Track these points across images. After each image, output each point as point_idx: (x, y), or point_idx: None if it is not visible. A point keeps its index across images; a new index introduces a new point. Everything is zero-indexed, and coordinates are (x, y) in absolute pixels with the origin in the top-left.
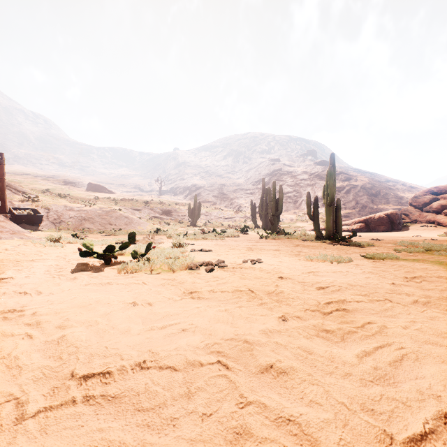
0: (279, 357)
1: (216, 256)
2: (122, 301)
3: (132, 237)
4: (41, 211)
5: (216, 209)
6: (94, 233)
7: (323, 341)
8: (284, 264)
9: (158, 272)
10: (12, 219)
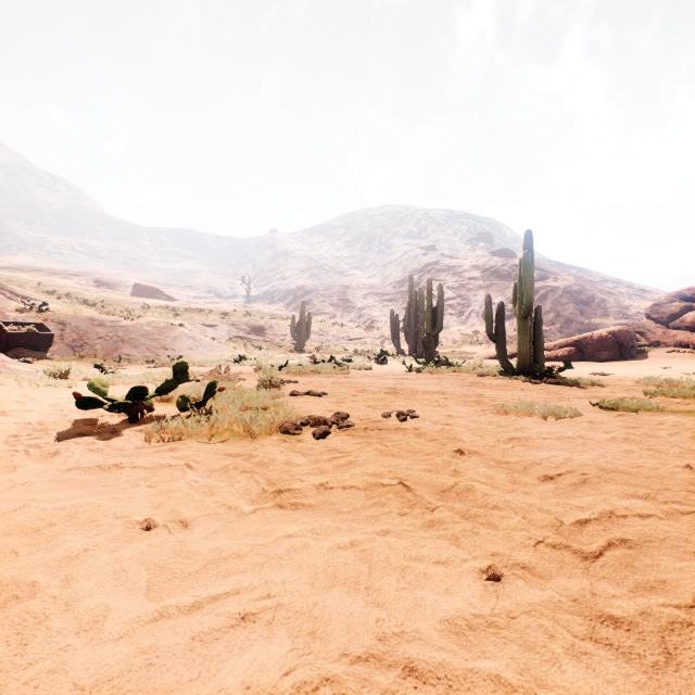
0: None
1: (333, 405)
2: (124, 516)
3: (180, 372)
4: (52, 328)
5: (336, 324)
6: (138, 363)
7: (623, 666)
8: (459, 421)
9: (224, 438)
10: (3, 340)
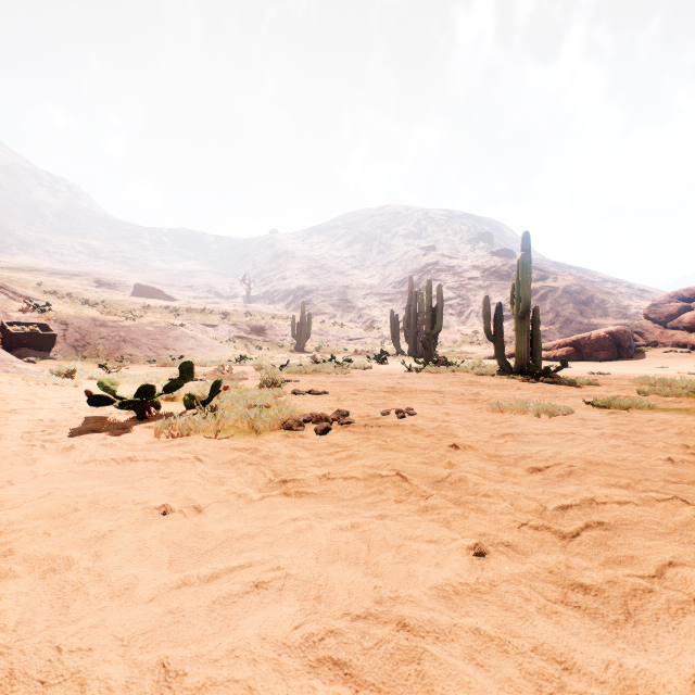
0: (494, 694)
1: (334, 403)
2: (142, 502)
3: (186, 371)
4: (54, 328)
5: (336, 324)
6: (140, 363)
7: (587, 622)
8: (455, 418)
9: (230, 433)
10: (6, 340)
